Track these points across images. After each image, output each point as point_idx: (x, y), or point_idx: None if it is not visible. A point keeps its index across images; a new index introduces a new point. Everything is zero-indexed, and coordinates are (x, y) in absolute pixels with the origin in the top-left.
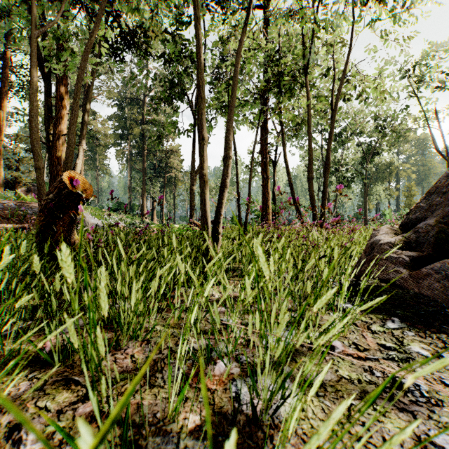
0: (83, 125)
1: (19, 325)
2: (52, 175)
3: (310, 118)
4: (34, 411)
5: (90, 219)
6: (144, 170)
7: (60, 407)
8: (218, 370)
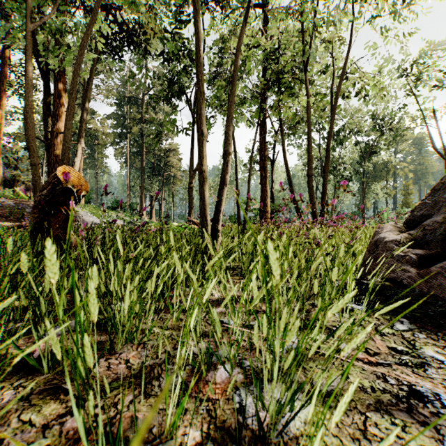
0: (82, 123)
1: (7, 327)
2: (50, 172)
3: (310, 116)
4: (16, 425)
5: (88, 217)
6: (142, 169)
7: (46, 421)
8: (220, 377)
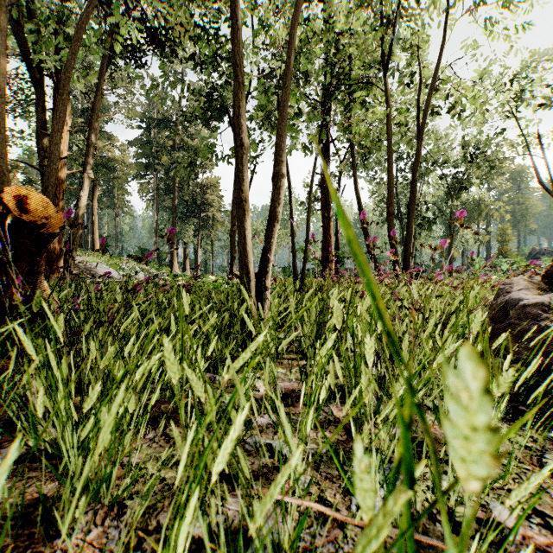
0: (91, 147)
1: None
2: None
3: (390, 133)
4: None
5: (103, 269)
6: (173, 209)
7: None
8: None
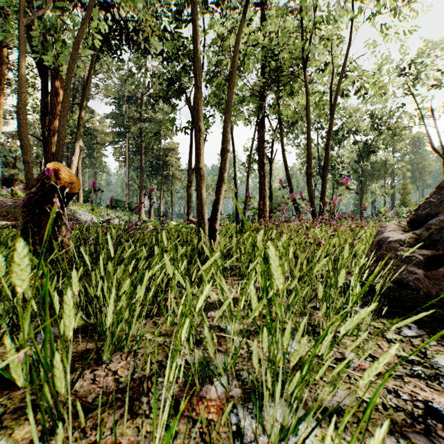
0: (79, 122)
1: None
2: None
3: (309, 113)
4: None
5: (87, 216)
6: (141, 168)
7: None
8: (215, 392)
